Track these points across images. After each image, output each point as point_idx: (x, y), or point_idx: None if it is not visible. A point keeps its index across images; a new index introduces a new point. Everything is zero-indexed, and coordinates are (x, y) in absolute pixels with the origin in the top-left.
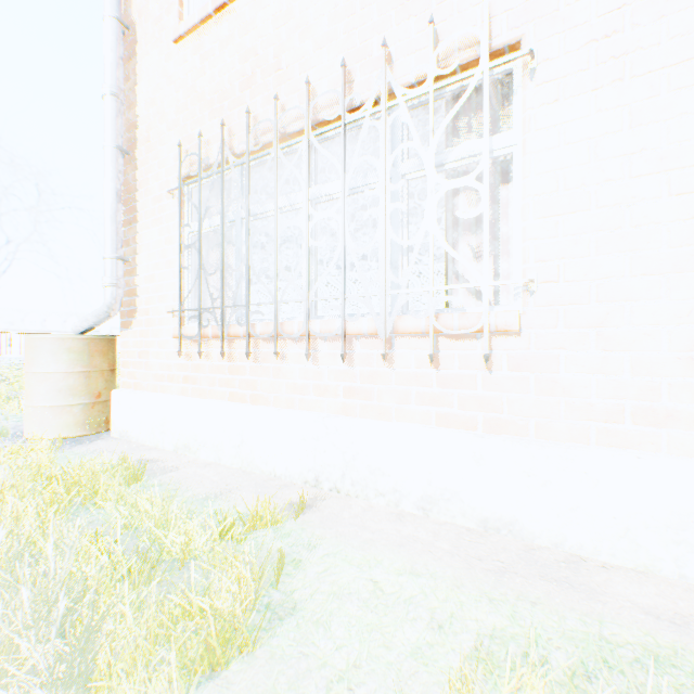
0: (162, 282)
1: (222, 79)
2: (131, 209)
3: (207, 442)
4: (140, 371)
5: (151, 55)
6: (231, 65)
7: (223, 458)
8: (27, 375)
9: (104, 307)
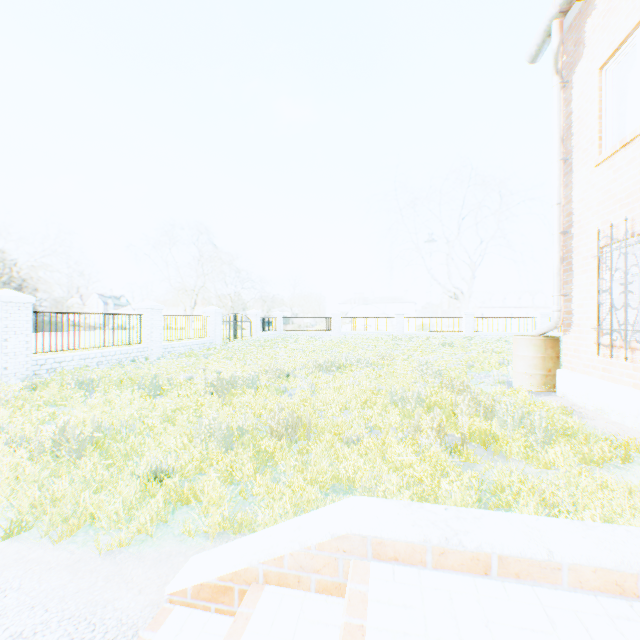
0: (587, 308)
1: (626, 186)
2: (568, 264)
3: (614, 410)
4: (573, 360)
5: (580, 173)
6: (632, 177)
7: (624, 421)
8: (513, 356)
9: (551, 323)
